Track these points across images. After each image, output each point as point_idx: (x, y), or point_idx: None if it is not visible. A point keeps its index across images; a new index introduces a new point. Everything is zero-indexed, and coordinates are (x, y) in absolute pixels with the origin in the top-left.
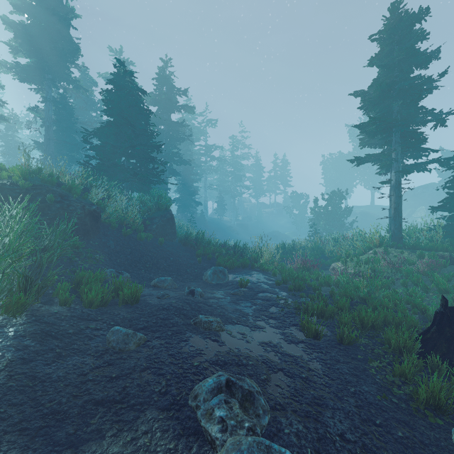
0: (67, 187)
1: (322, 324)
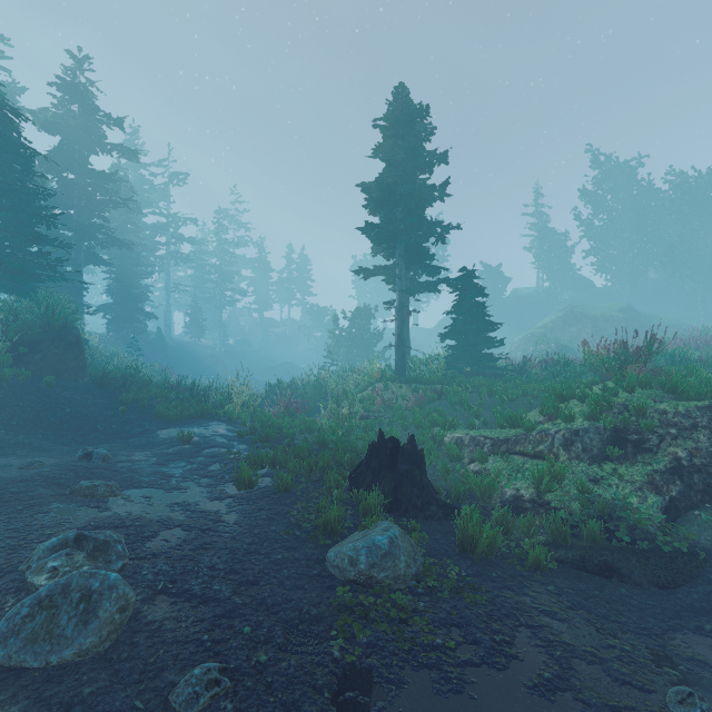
0: None
1: (269, 476)
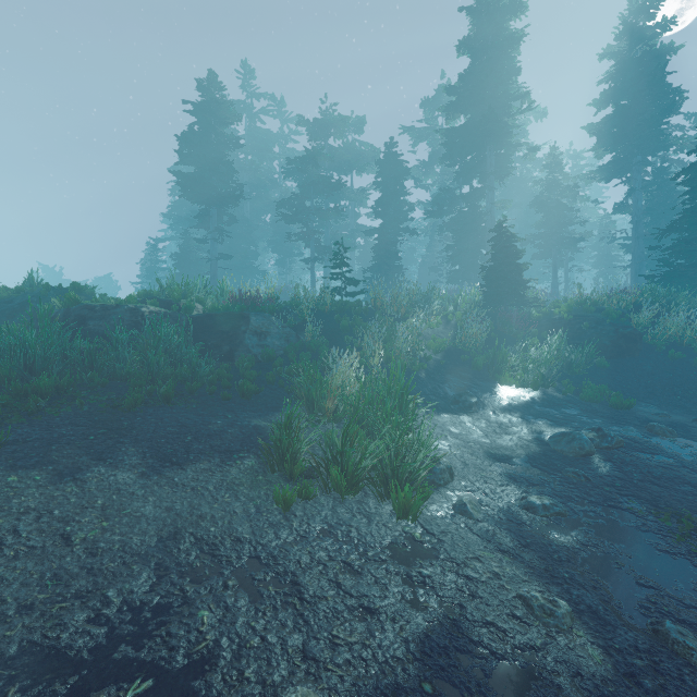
0: (604, 313)
1: None
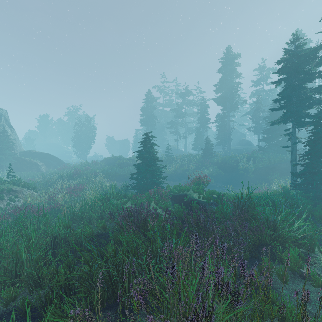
0: (229, 161)
1: None
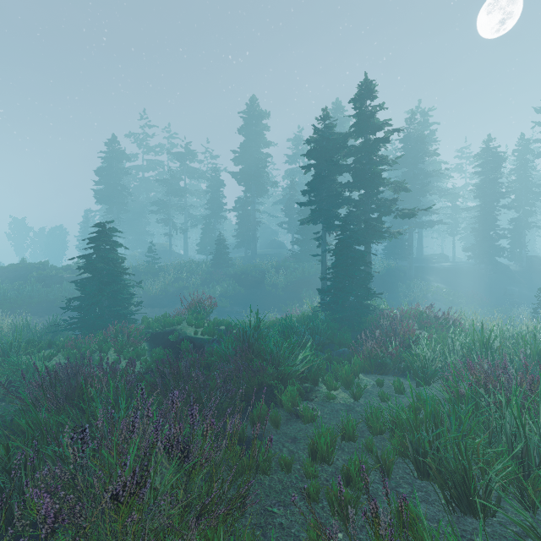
0: (252, 272)
1: None
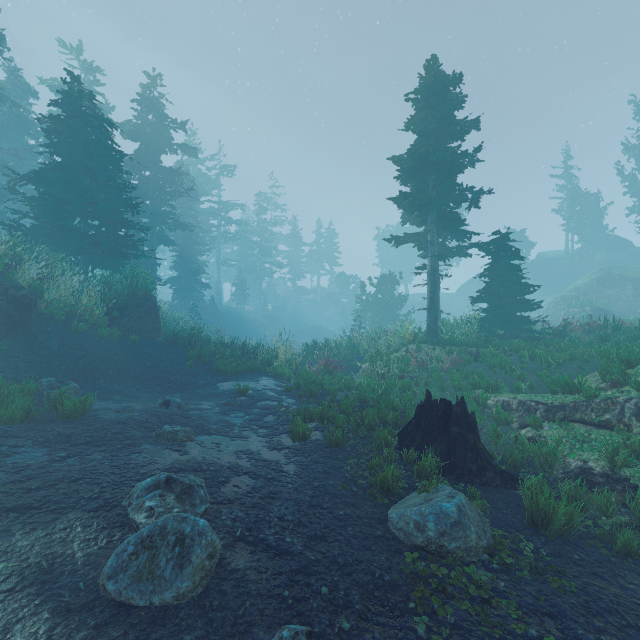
0: None
1: (319, 429)
